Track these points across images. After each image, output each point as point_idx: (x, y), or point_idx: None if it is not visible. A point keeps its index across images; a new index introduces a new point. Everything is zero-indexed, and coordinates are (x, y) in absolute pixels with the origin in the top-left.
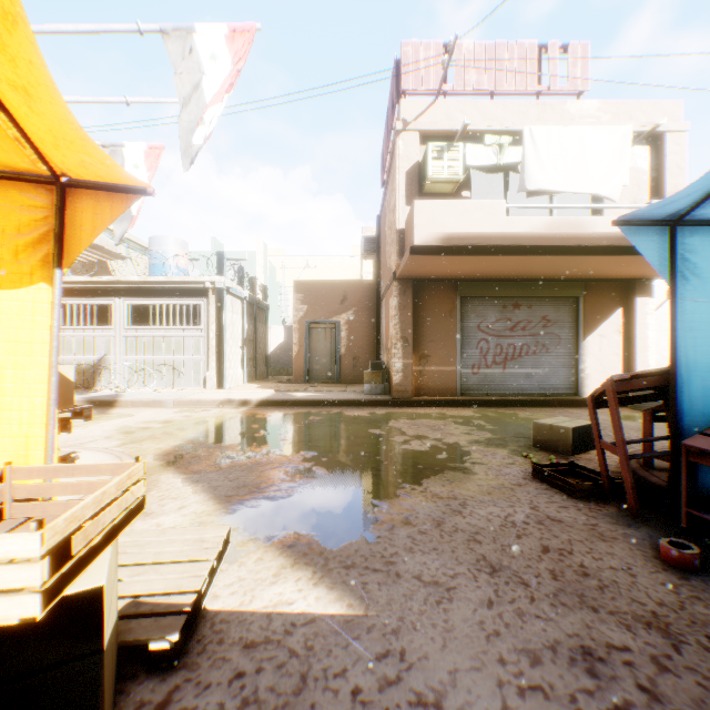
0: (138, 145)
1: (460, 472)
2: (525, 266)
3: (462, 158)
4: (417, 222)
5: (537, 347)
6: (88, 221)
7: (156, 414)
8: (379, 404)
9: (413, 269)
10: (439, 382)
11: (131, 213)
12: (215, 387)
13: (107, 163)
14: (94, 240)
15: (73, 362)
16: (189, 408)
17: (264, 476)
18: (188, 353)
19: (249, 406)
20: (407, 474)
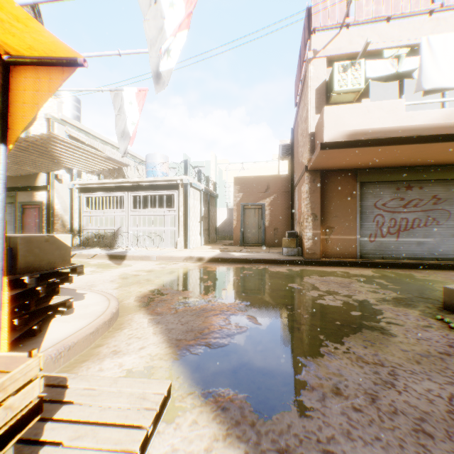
0: (131, 89)
1: (378, 332)
2: (420, 154)
3: (363, 71)
4: (326, 124)
5: (427, 221)
6: (29, 98)
7: (145, 265)
8: (294, 263)
9: (321, 161)
10: (342, 247)
11: (127, 134)
12: (183, 248)
13: (19, 17)
14: (35, 116)
15: (103, 231)
16: (165, 262)
17: (207, 322)
18: (166, 225)
19: (203, 261)
20: (327, 330)
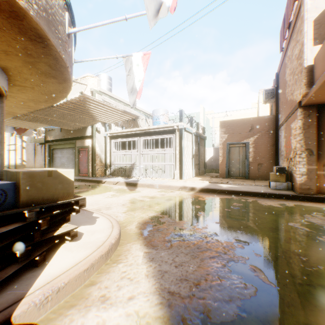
0: (138, 54)
1: None
2: None
3: None
4: None
5: None
6: None
7: (149, 192)
8: (285, 197)
9: (321, 93)
10: None
11: (135, 89)
12: (178, 178)
13: None
14: None
15: (124, 165)
16: (164, 190)
17: (203, 267)
18: (166, 161)
19: (194, 191)
20: None
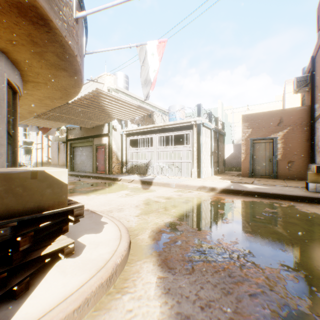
0: (153, 42)
1: None
2: None
3: None
4: None
5: None
6: None
7: (165, 191)
8: None
9: None
10: None
11: (149, 81)
12: (196, 177)
13: None
14: None
15: (139, 163)
16: (181, 189)
17: (243, 314)
18: (183, 159)
19: (215, 191)
20: None
